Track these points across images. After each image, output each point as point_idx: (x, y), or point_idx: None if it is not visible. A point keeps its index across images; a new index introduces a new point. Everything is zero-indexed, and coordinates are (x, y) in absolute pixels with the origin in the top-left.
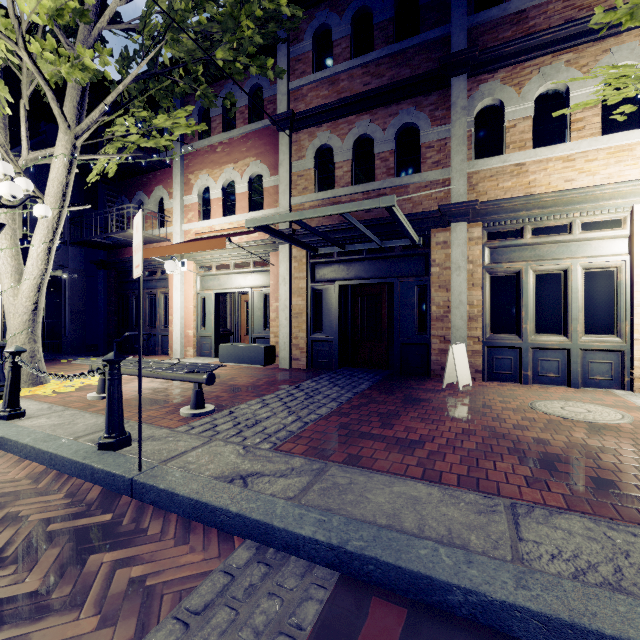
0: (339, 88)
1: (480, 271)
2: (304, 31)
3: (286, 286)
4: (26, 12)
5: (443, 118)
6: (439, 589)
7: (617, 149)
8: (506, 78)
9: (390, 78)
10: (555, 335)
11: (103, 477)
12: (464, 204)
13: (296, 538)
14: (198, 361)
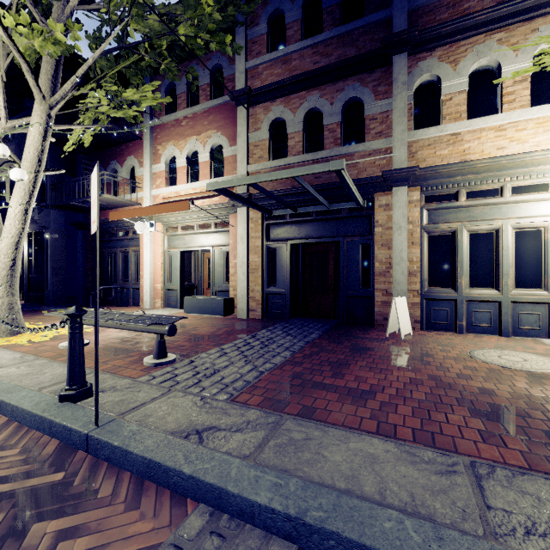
0: (291, 66)
1: (419, 231)
2: (260, 16)
3: (243, 245)
4: None
5: (385, 93)
6: None
7: (545, 119)
8: (443, 56)
9: (337, 57)
10: (487, 289)
11: (60, 431)
12: (405, 170)
13: (251, 505)
14: (165, 312)
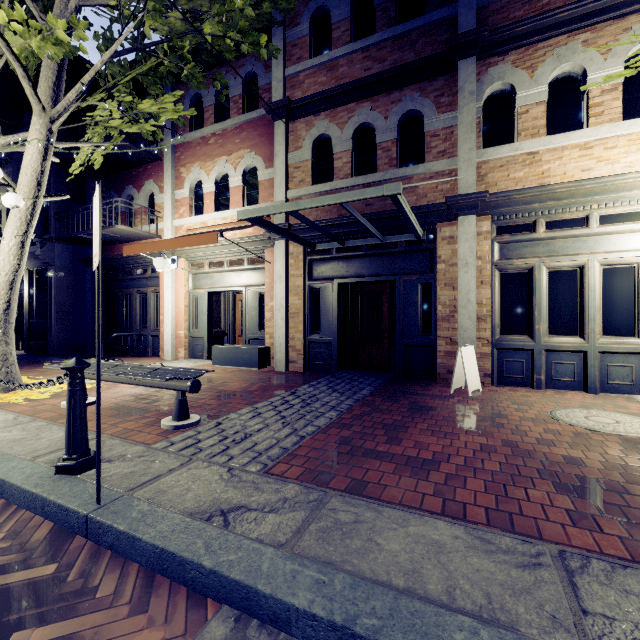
0: (338, 74)
1: (489, 268)
2: (301, 14)
3: (282, 284)
4: None
5: (449, 104)
6: None
7: (639, 135)
8: (517, 60)
9: (392, 62)
10: (570, 336)
11: (55, 511)
12: (473, 196)
13: (287, 609)
14: (189, 363)
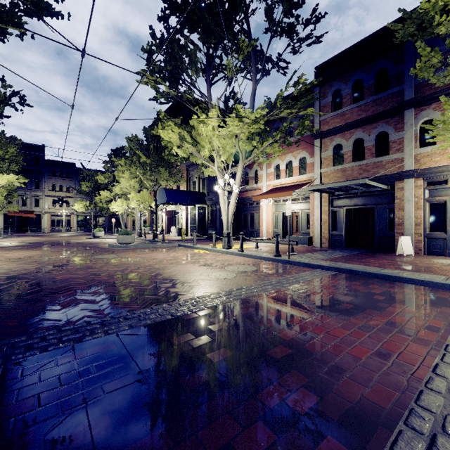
0: (345, 118)
1: (421, 201)
2: (327, 93)
3: (318, 210)
4: (241, 136)
5: (401, 128)
6: (357, 272)
7: None
8: (436, 107)
9: (372, 111)
10: None
11: (280, 261)
12: (410, 171)
13: (329, 267)
14: None
